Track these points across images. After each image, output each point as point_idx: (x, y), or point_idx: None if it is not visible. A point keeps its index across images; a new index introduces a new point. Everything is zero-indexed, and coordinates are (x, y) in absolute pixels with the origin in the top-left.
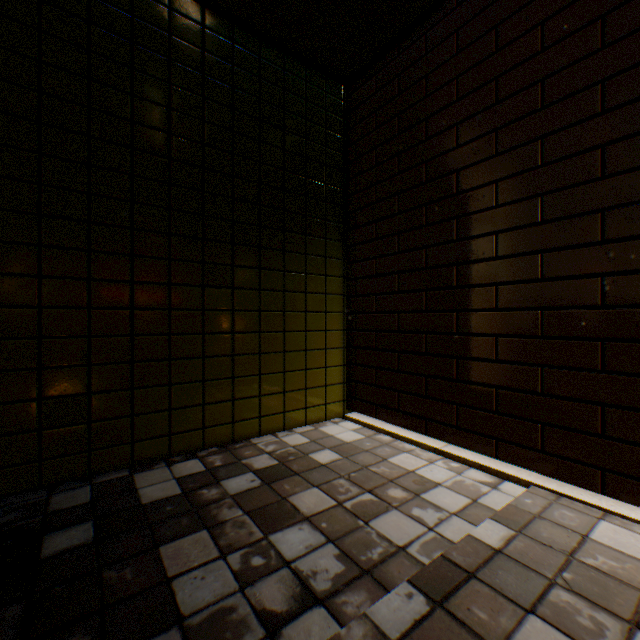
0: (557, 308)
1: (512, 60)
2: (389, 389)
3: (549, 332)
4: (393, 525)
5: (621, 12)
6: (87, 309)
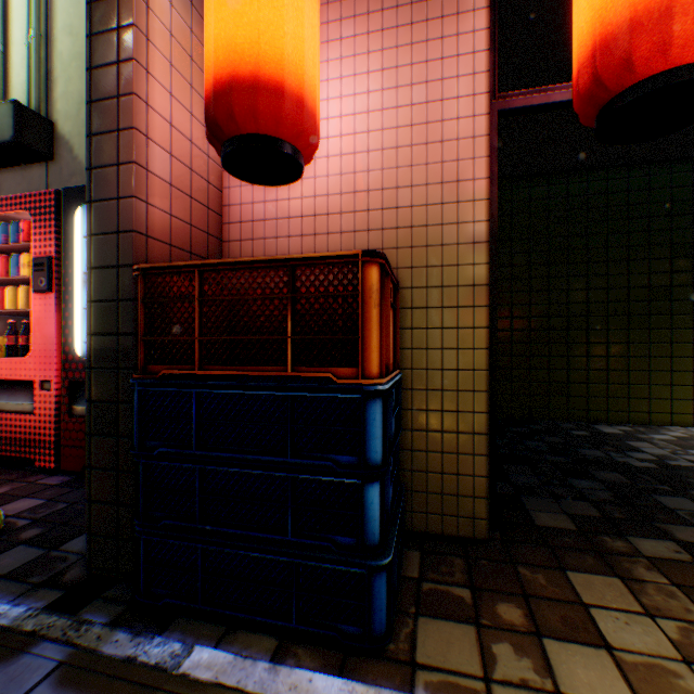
0: None
1: None
2: None
3: None
4: None
5: None
6: (565, 344)
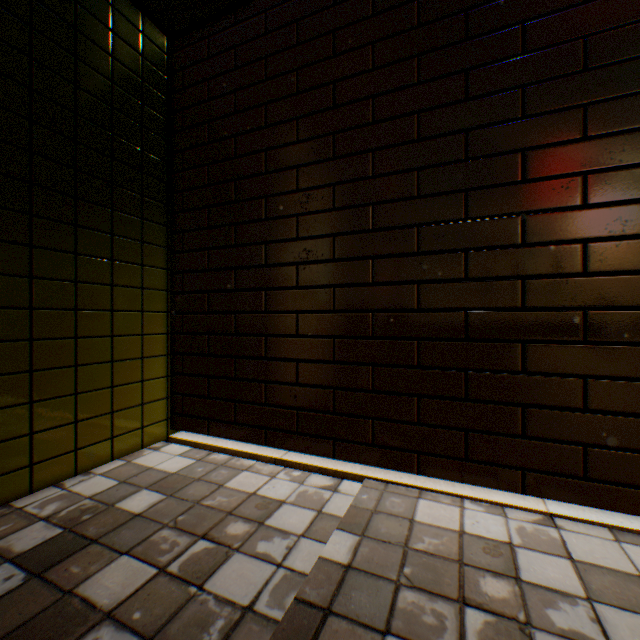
0: (385, 311)
1: (349, 70)
2: (225, 400)
3: (379, 333)
4: (236, 577)
5: (431, 58)
6: None
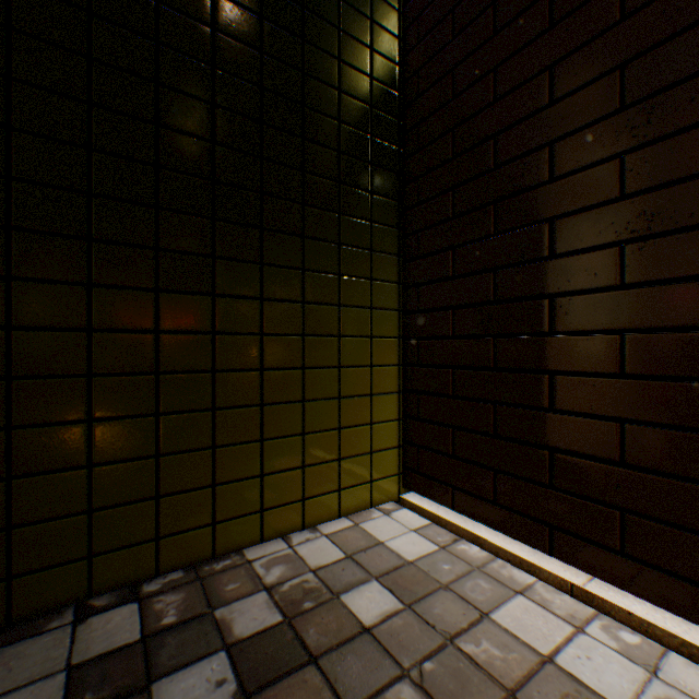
0: None
1: None
2: (477, 465)
3: None
4: None
5: None
6: None
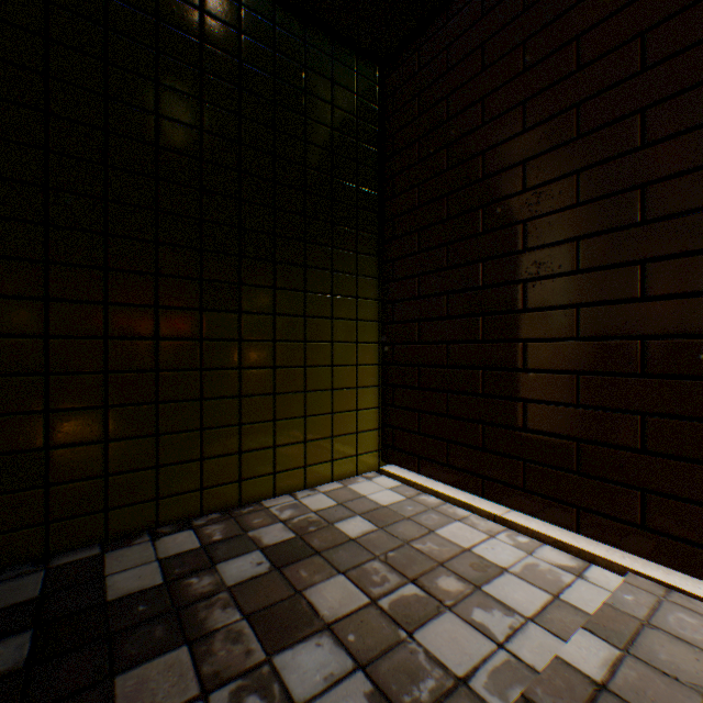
0: (665, 337)
1: (600, 11)
2: (435, 438)
3: (653, 369)
4: (448, 639)
5: None
6: (44, 338)
